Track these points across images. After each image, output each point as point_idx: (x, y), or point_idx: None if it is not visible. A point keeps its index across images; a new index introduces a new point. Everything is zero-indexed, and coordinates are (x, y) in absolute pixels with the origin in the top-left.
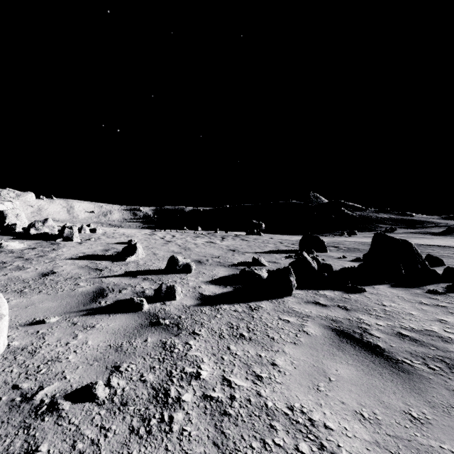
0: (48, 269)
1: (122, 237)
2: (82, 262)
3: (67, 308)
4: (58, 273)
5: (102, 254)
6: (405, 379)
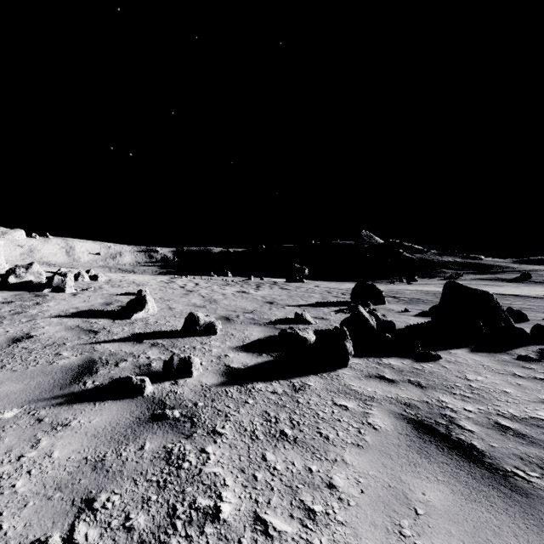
0: (23, 332)
1: (131, 287)
2: (72, 320)
3: (35, 393)
4: (36, 337)
5: (101, 309)
6: (524, 506)
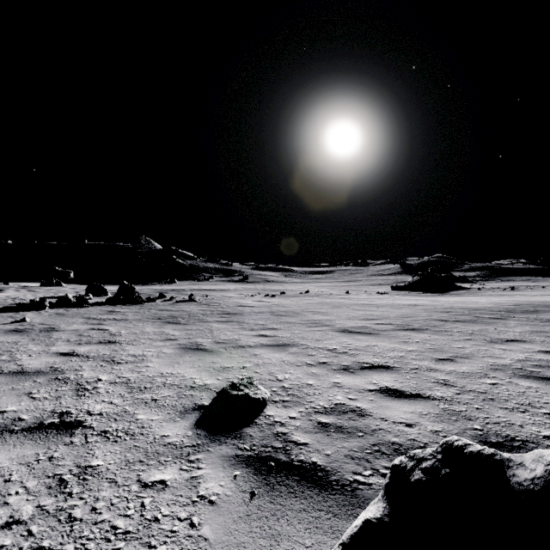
0: None
1: None
2: None
3: None
4: None
5: None
6: (63, 316)
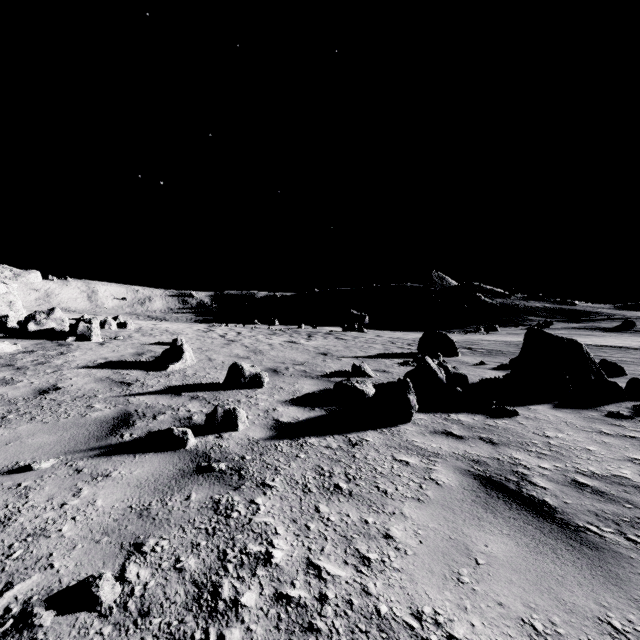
0: (49, 384)
1: (164, 336)
2: (102, 372)
3: (71, 444)
4: (64, 389)
5: (133, 360)
6: (593, 559)
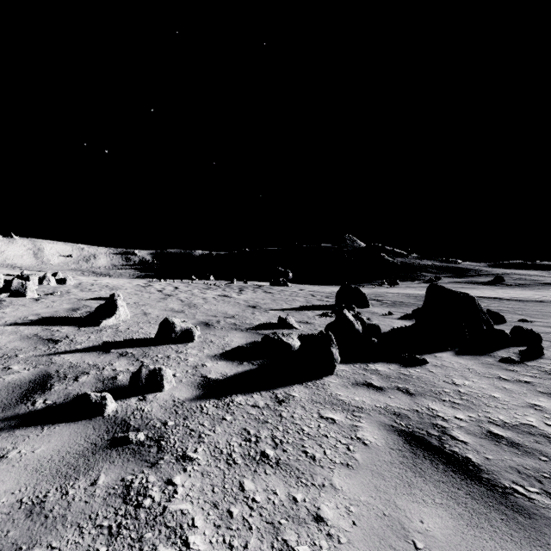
0: None
1: (103, 291)
2: (30, 328)
3: None
4: None
5: (66, 315)
6: (529, 530)
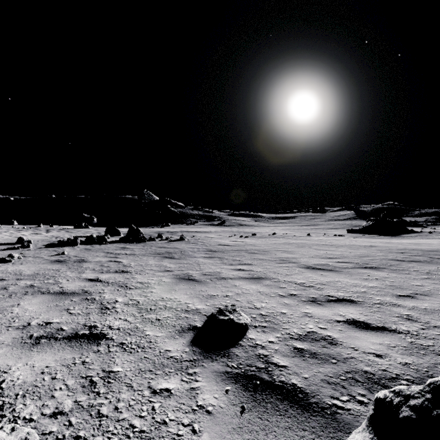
0: None
1: None
2: None
3: None
4: None
5: None
6: (90, 250)
